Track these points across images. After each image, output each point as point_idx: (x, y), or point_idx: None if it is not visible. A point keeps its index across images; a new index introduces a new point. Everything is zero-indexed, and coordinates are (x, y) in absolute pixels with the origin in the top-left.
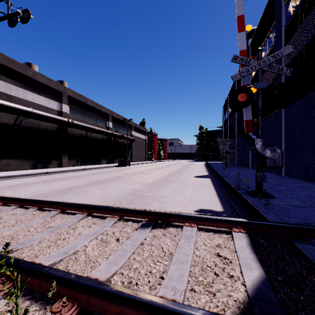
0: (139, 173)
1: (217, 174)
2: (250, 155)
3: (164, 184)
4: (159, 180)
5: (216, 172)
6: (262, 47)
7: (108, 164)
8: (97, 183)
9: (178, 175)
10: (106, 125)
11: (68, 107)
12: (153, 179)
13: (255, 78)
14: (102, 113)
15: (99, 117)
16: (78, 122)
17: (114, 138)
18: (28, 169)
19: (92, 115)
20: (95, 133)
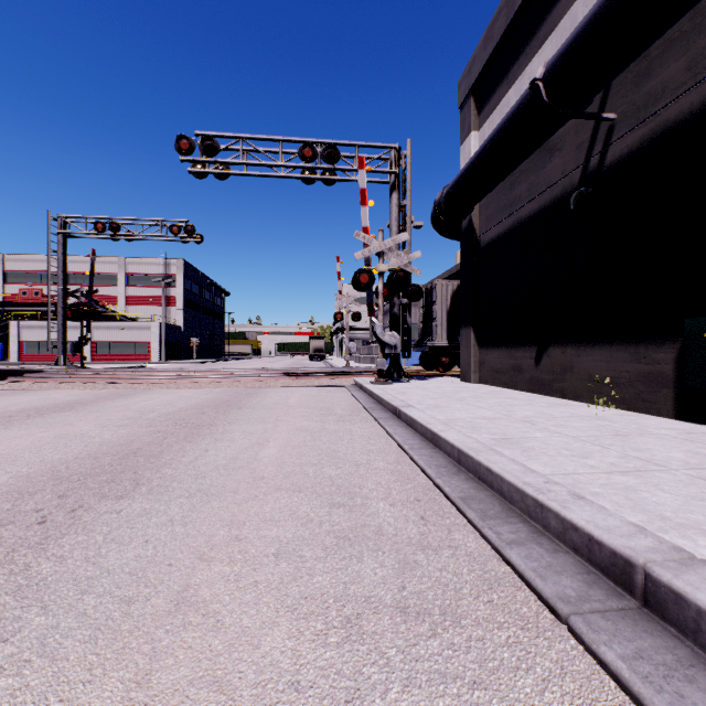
0: None
1: None
2: None
3: None
4: None
5: None
6: None
7: None
8: (68, 405)
9: None
10: None
11: None
12: None
13: None
14: None
15: None
16: None
17: None
18: (642, 408)
19: None
20: None
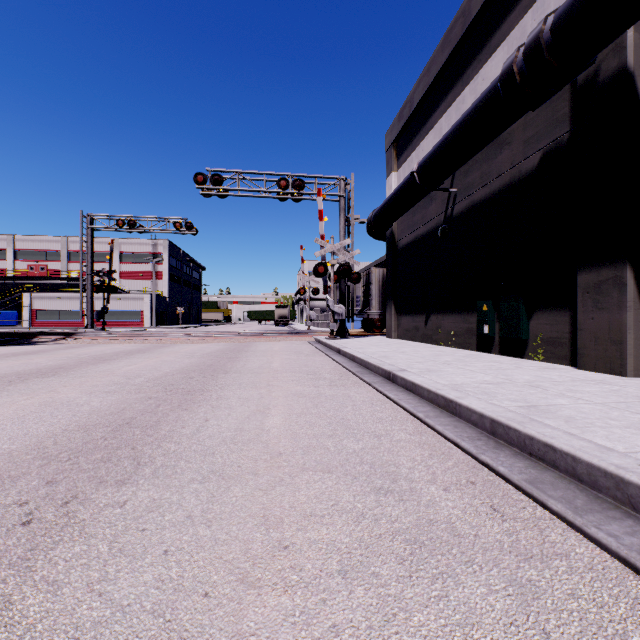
0: None
1: None
2: None
3: (7, 354)
4: None
5: None
6: None
7: None
8: (138, 350)
9: None
10: None
11: None
12: (1, 360)
13: None
14: None
15: None
16: None
17: None
18: (466, 347)
19: None
20: None
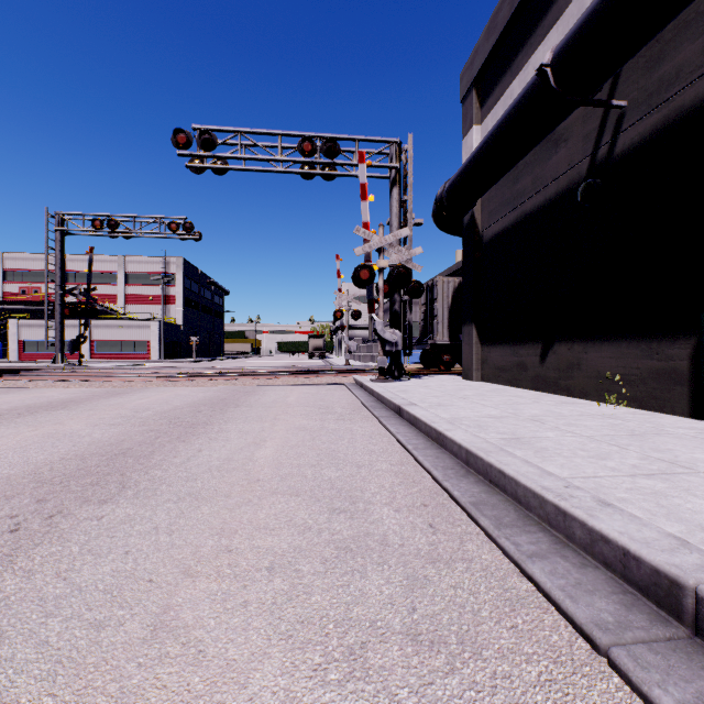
0: None
1: None
2: None
3: None
4: None
5: None
6: None
7: None
8: (61, 403)
9: None
10: None
11: None
12: None
13: None
14: None
15: None
16: None
17: None
18: (654, 406)
19: None
20: None
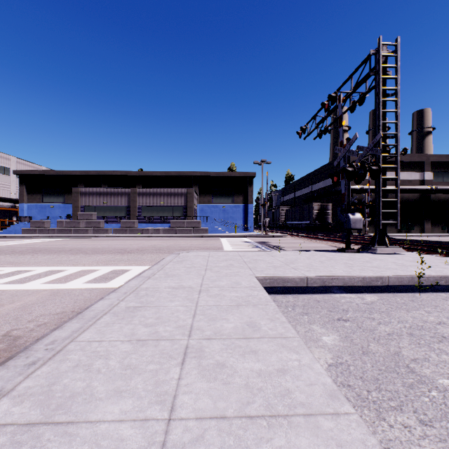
0: None
1: None
2: None
3: None
4: None
5: None
6: None
7: None
8: None
9: None
10: None
11: (430, 173)
12: None
13: None
14: None
15: None
16: (444, 187)
17: None
18: (394, 233)
19: None
20: None
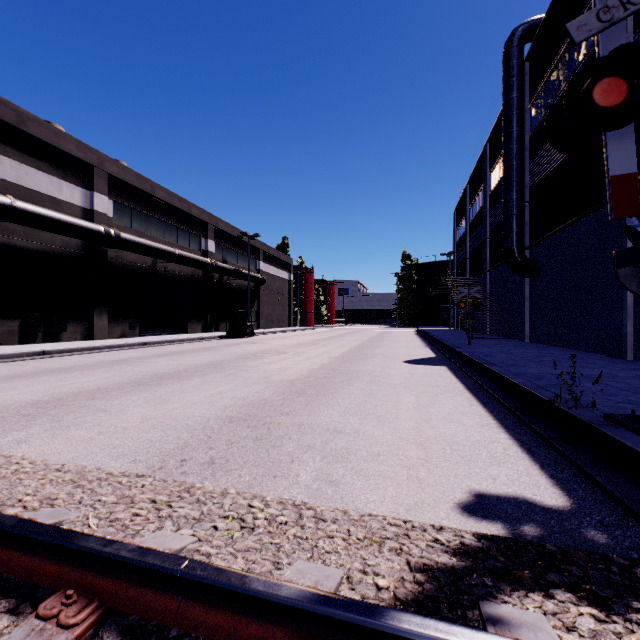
0: (270, 352)
1: (458, 357)
2: (526, 311)
3: (331, 383)
4: (318, 371)
5: (456, 349)
6: (561, 55)
7: (204, 333)
8: (153, 381)
9: (364, 358)
10: (200, 246)
11: (108, 200)
12: (304, 369)
13: (540, 133)
14: (192, 219)
15: (185, 229)
16: (134, 237)
17: (219, 275)
18: (4, 344)
19: (169, 223)
20: (176, 264)
